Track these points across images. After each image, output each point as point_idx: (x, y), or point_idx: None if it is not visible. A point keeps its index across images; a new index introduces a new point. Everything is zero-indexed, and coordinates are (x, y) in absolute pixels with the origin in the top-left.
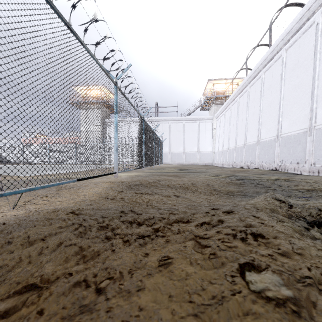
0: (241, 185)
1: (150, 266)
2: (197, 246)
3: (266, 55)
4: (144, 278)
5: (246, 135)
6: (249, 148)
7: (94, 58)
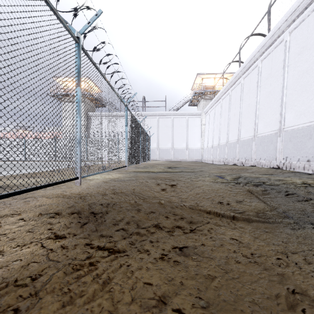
0: (267, 196)
1: None
2: None
3: (265, 40)
4: None
5: (240, 129)
6: (243, 143)
7: None
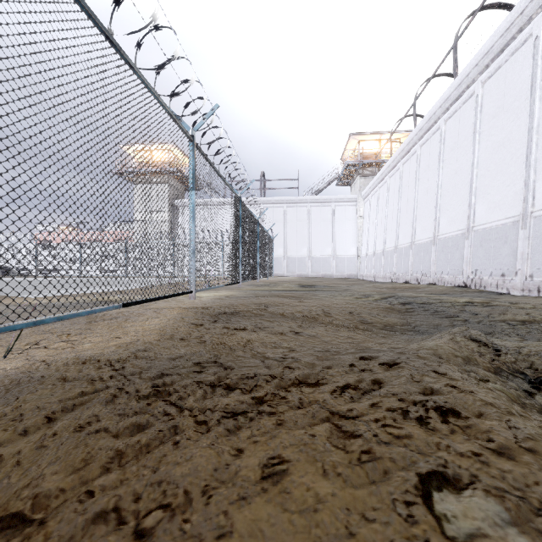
0: (408, 314)
1: (245, 479)
2: (336, 434)
3: (449, 91)
4: (231, 509)
5: (415, 227)
6: (419, 249)
7: (154, 92)
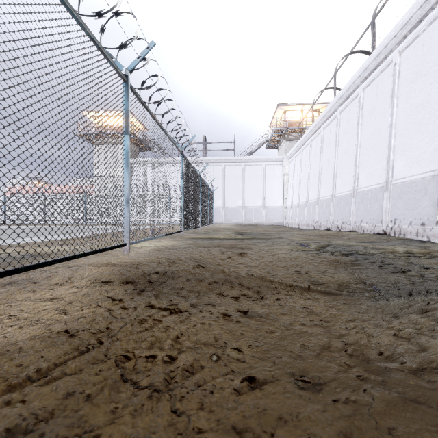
0: (356, 267)
1: None
2: None
3: (368, 62)
4: None
5: (335, 182)
6: (339, 201)
7: (65, 2)
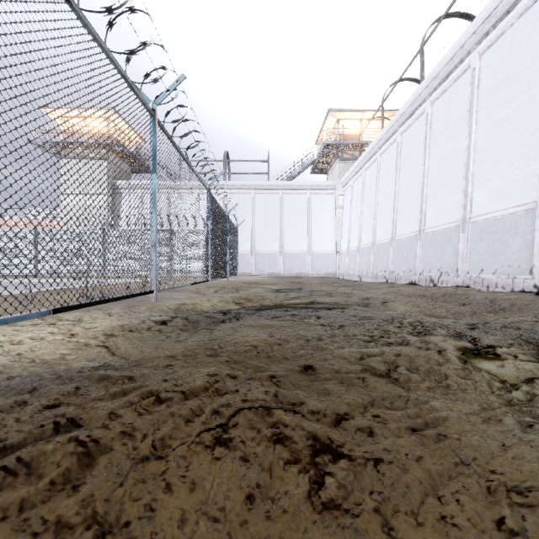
0: None
1: None
2: None
3: (495, 1)
4: None
5: (425, 210)
6: (434, 239)
7: None
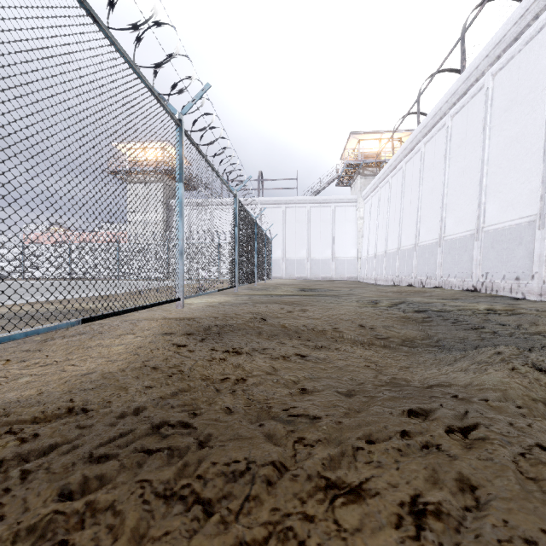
0: (426, 324)
1: None
2: None
3: (456, 85)
4: None
5: (419, 228)
6: (424, 251)
7: (128, 59)
